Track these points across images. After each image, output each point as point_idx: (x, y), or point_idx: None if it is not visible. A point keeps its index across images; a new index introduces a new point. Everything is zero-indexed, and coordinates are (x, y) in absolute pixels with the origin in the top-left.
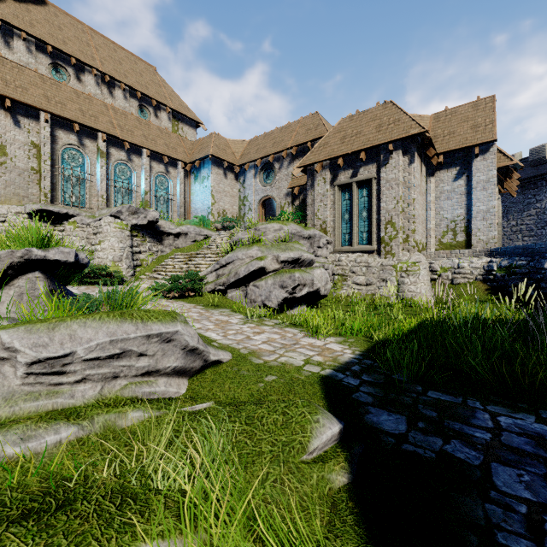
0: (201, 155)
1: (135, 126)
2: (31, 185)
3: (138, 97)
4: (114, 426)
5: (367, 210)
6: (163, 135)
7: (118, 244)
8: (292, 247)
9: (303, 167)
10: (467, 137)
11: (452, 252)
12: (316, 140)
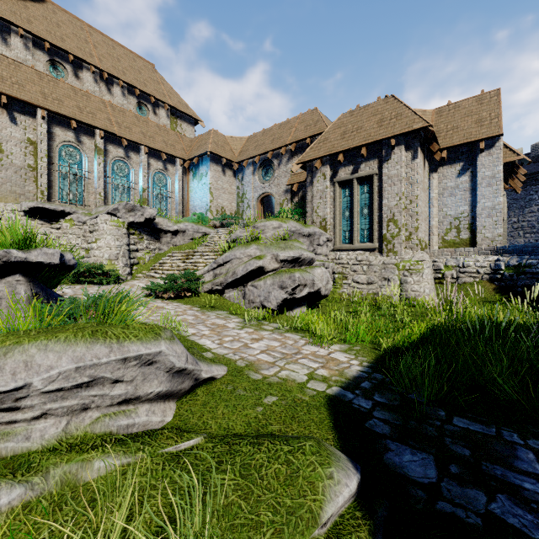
0: (199, 152)
1: (133, 123)
2: (27, 183)
3: (136, 94)
4: (76, 479)
5: (369, 207)
6: (162, 132)
7: (114, 242)
8: (292, 245)
9: (303, 164)
10: (472, 131)
11: (456, 250)
12: (315, 136)
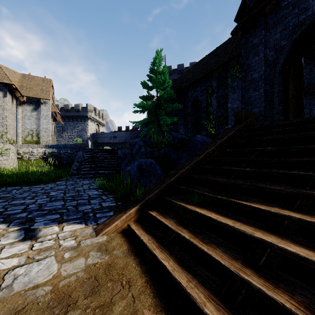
0: None
1: None
2: None
3: None
4: None
5: None
6: None
7: None
8: None
9: None
10: (38, 93)
11: (29, 145)
12: None
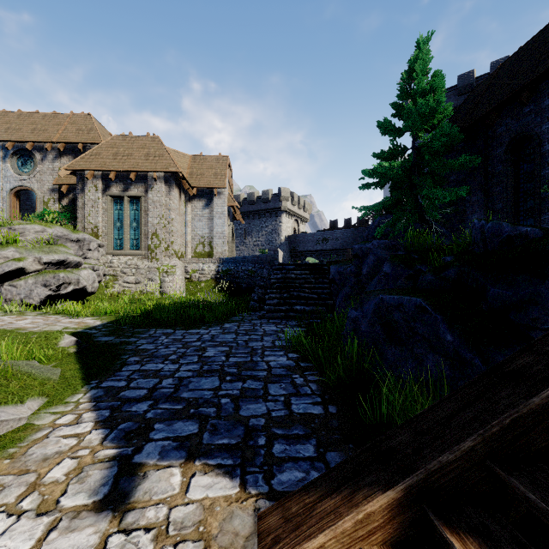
0: None
1: None
2: None
3: None
4: None
5: (138, 222)
6: None
7: None
8: (57, 250)
9: (73, 170)
10: (211, 180)
11: (200, 259)
12: (89, 144)
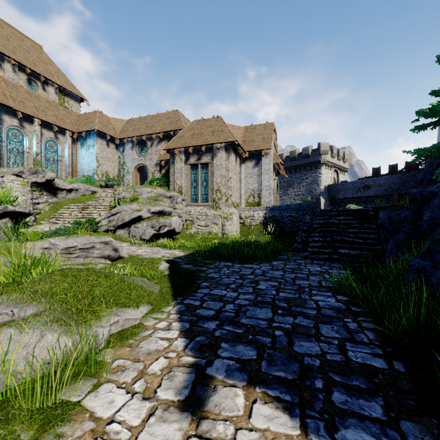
0: (87, 128)
1: (26, 98)
2: None
3: (27, 72)
4: (95, 268)
5: (207, 181)
6: (52, 107)
7: (21, 197)
8: (159, 204)
9: (167, 150)
10: (260, 144)
11: (251, 208)
12: (177, 130)
